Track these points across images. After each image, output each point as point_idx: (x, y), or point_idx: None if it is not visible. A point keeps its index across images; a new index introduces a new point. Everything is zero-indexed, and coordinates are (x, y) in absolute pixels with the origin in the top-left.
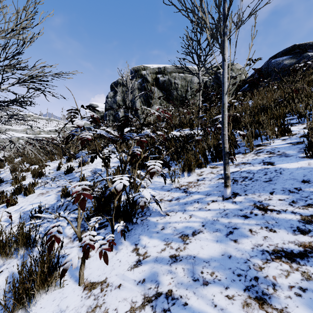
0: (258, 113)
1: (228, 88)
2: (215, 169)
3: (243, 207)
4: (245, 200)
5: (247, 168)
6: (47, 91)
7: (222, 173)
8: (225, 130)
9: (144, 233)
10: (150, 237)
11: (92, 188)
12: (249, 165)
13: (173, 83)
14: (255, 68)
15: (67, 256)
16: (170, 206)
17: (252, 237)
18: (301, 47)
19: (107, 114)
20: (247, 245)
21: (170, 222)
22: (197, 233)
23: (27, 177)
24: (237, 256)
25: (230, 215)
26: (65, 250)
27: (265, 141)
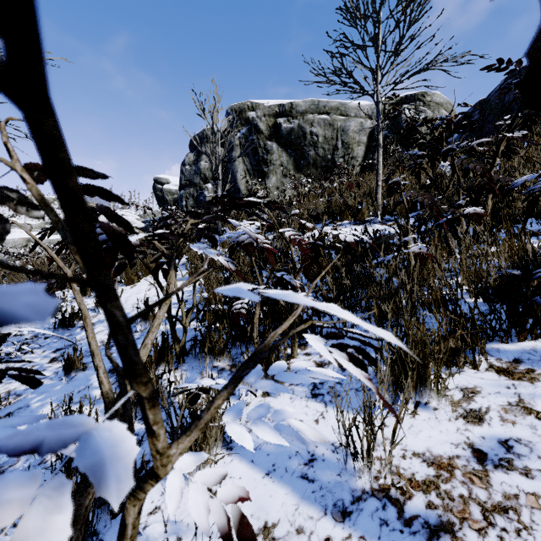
0: None
1: None
2: (536, 390)
3: None
4: None
5: None
6: None
7: None
8: None
9: None
10: None
11: None
12: None
13: (309, 134)
14: None
15: None
16: None
17: None
18: None
19: (183, 195)
20: None
21: None
22: None
23: None
24: None
25: None
26: None
27: None
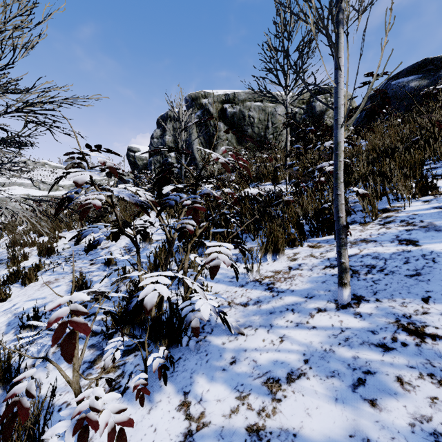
0: (379, 159)
1: (346, 115)
2: (318, 250)
3: (376, 326)
4: (378, 311)
5: (371, 249)
6: (55, 126)
7: (329, 258)
8: (340, 188)
9: (200, 368)
10: (211, 379)
11: (105, 294)
12: (374, 243)
13: (247, 117)
14: (377, 89)
15: (66, 408)
16: (246, 316)
17: (405, 396)
18: (435, 62)
19: (152, 162)
20: (398, 415)
21: (246, 348)
22: (296, 376)
23: (31, 255)
24: (383, 441)
25: (354, 343)
26: (65, 394)
27: (395, 203)
